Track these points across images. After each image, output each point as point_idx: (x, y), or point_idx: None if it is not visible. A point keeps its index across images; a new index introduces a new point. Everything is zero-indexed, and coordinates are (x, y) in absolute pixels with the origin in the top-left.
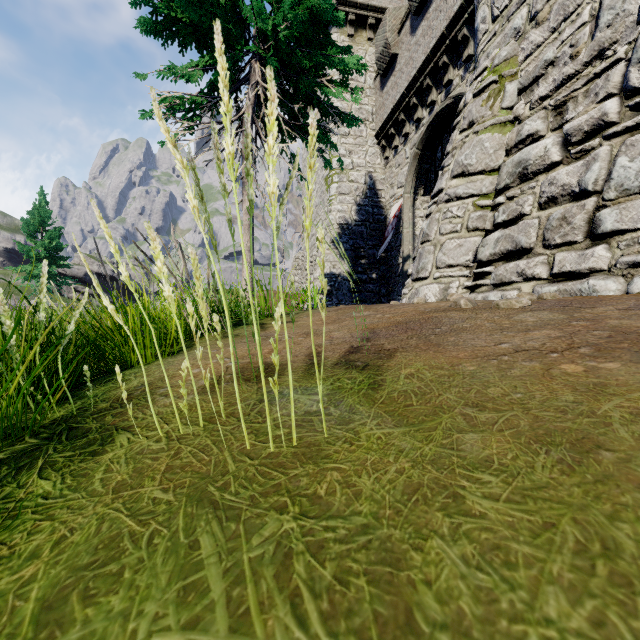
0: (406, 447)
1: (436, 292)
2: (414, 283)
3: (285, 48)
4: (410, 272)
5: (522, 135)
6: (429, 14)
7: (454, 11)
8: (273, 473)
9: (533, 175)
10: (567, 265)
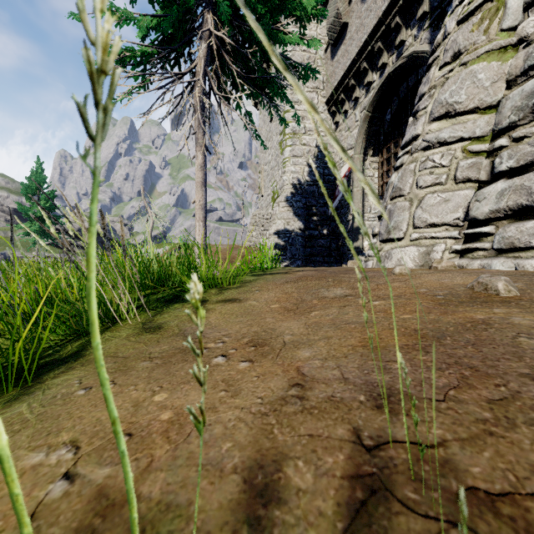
0: None
1: (414, 256)
2: (383, 244)
3: None
4: (376, 231)
5: None
6: None
7: None
8: None
9: None
10: None
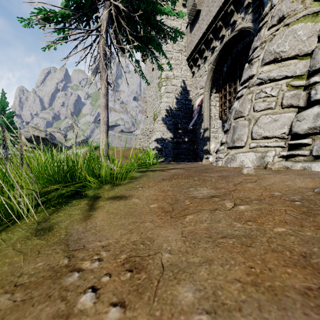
0: None
1: (253, 159)
2: (229, 150)
3: None
4: (224, 141)
5: None
6: None
7: None
8: None
9: None
10: None
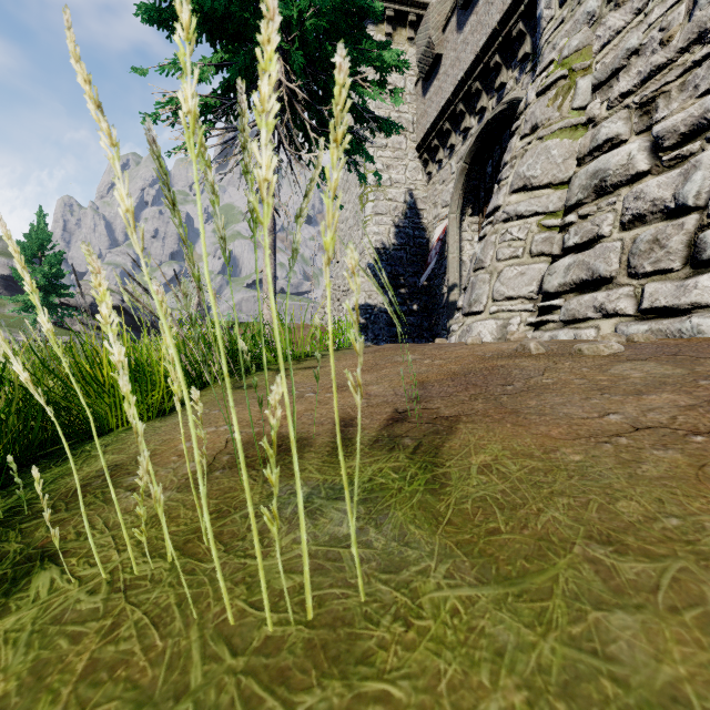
0: (507, 641)
1: (493, 329)
2: (465, 318)
3: (312, 41)
4: (460, 305)
5: (598, 140)
6: (479, 8)
7: (508, 3)
8: (267, 700)
9: (613, 188)
10: (661, 299)
